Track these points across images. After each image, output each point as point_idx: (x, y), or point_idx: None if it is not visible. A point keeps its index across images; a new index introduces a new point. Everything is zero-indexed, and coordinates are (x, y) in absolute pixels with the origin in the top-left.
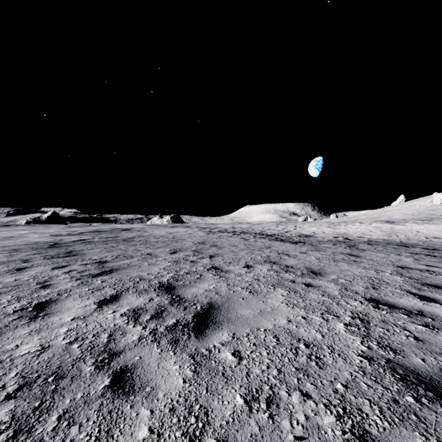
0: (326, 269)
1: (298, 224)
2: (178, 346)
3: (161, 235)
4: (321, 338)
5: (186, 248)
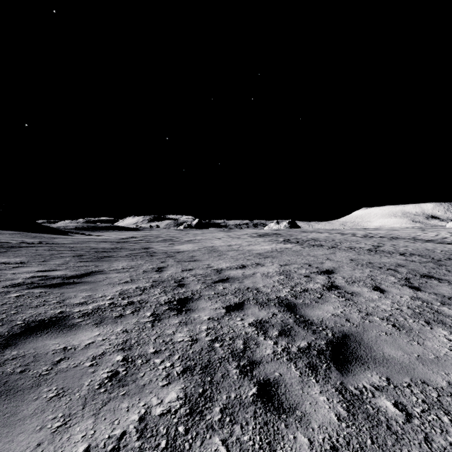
0: None
1: (451, 230)
2: None
3: (326, 238)
4: None
5: (379, 245)
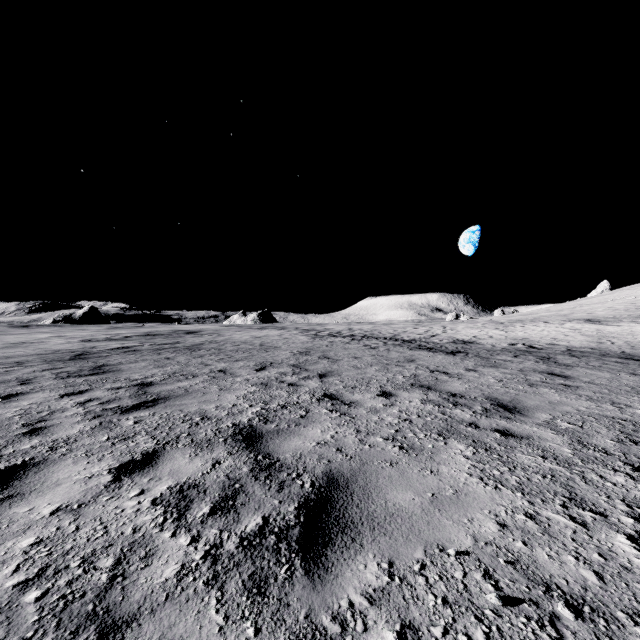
0: (523, 401)
1: (448, 324)
2: (266, 602)
3: (244, 340)
4: (598, 584)
5: (281, 361)
